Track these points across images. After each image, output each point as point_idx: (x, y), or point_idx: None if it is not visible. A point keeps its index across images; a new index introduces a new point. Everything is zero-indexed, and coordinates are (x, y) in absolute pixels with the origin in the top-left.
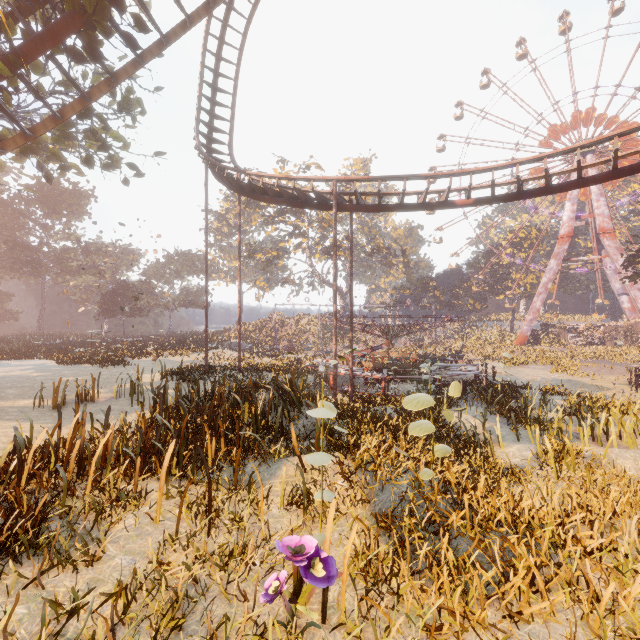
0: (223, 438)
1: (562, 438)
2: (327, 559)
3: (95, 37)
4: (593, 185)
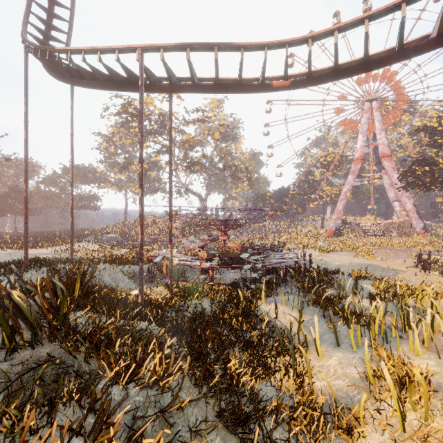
0: None
1: (386, 340)
2: None
3: None
4: (414, 56)
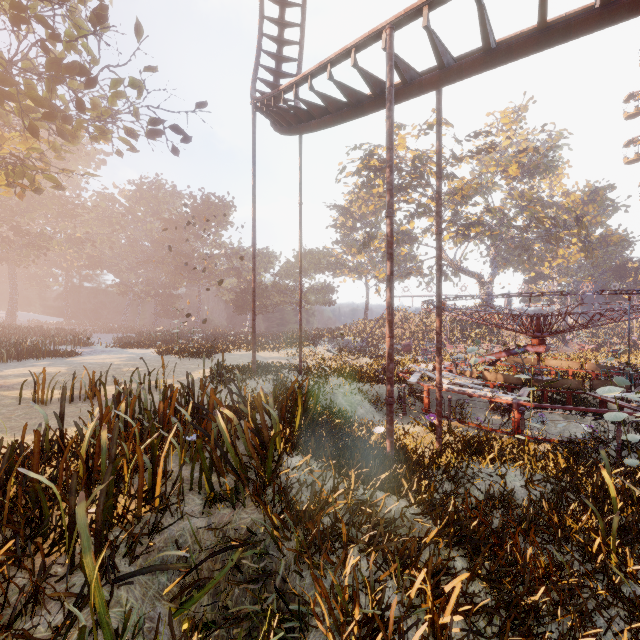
0: None
1: None
2: None
3: None
4: None
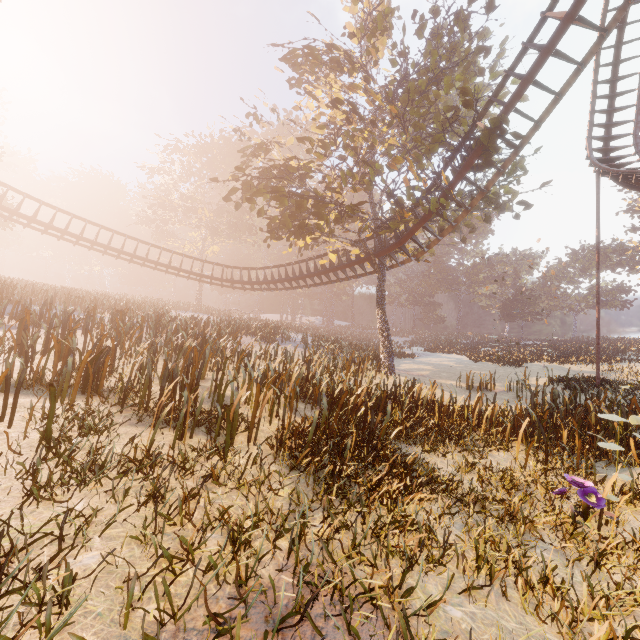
0: (577, 435)
1: None
2: (600, 498)
3: (489, 154)
4: None
